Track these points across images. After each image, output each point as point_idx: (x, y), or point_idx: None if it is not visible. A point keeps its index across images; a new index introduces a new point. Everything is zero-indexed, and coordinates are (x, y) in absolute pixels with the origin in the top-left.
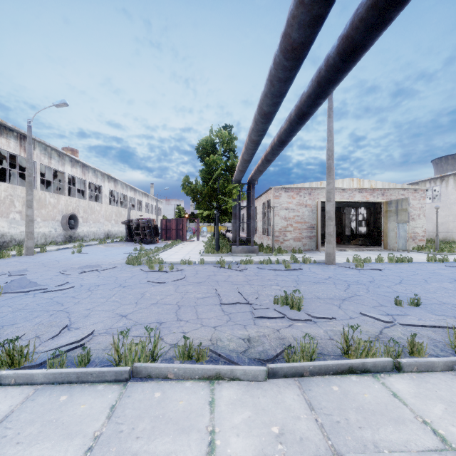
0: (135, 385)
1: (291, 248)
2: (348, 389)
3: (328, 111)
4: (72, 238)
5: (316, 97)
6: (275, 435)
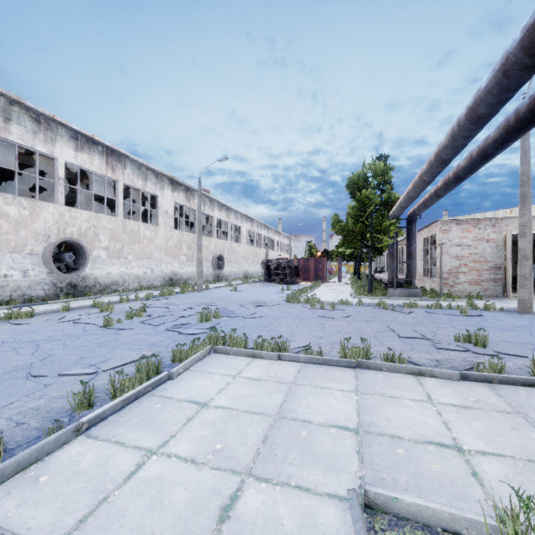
0: (361, 370)
1: (466, 293)
2: (534, 394)
3: None
4: (219, 277)
5: (504, 142)
6: (472, 401)
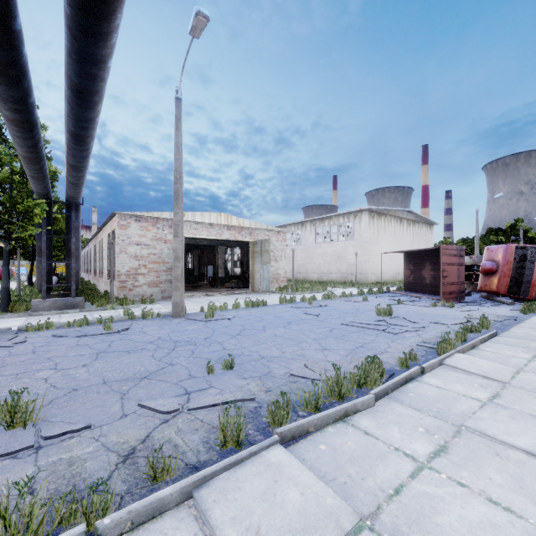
0: None
1: (145, 296)
2: None
3: (176, 121)
4: None
5: (80, 59)
6: None
